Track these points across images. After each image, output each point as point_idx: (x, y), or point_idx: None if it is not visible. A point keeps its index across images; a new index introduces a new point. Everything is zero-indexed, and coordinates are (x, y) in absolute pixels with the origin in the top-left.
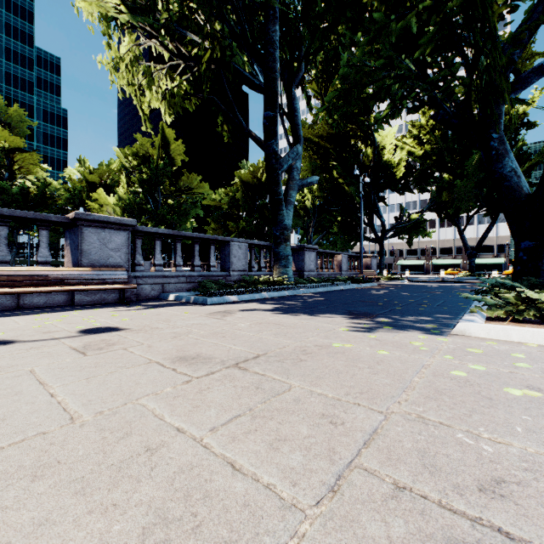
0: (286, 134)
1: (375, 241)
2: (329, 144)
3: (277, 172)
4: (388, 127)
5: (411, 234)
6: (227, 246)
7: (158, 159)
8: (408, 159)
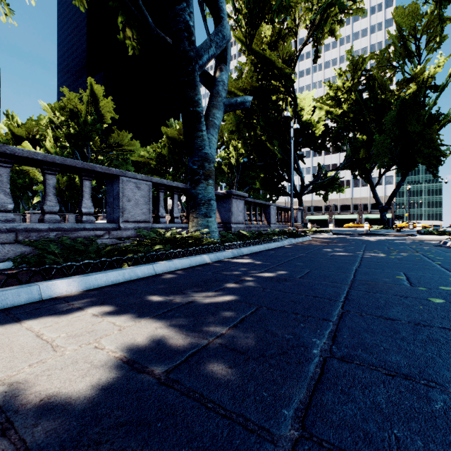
0: (208, 33)
1: (294, 196)
2: (253, 99)
3: (192, 66)
4: (306, 91)
5: (328, 189)
6: (115, 184)
7: (87, 115)
8: (325, 120)
